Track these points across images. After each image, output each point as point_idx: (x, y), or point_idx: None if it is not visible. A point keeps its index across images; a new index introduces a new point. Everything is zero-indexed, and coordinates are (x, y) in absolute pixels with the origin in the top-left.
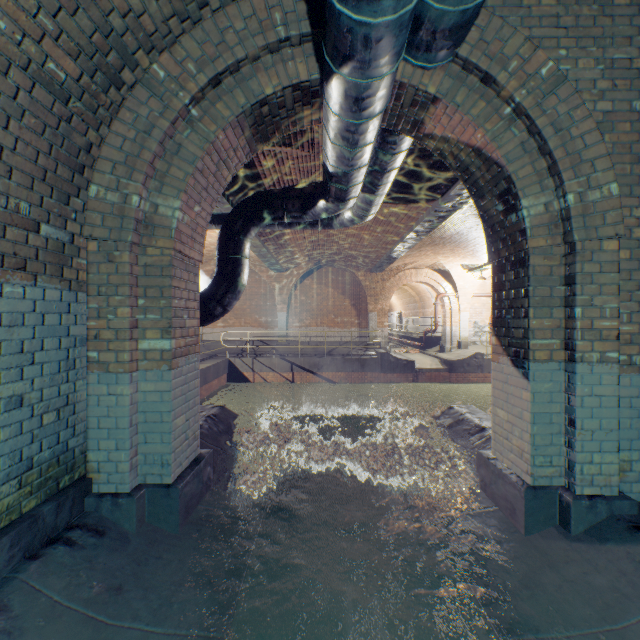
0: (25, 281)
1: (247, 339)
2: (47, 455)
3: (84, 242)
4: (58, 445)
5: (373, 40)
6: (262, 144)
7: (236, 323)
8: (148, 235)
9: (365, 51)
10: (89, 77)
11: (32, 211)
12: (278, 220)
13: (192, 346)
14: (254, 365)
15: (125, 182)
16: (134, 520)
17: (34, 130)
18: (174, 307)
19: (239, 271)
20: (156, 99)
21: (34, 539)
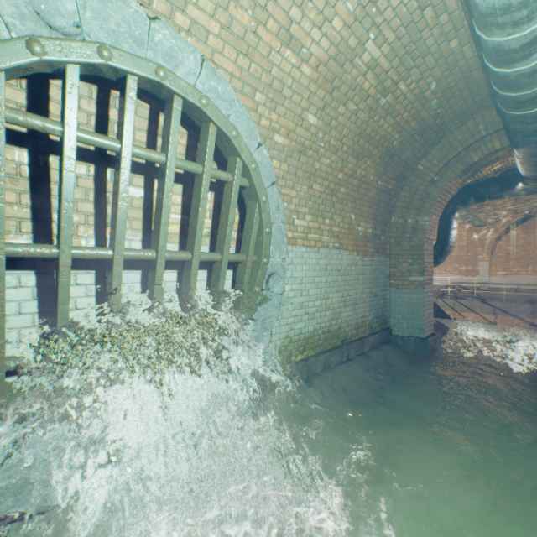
0: (377, 256)
1: (446, 284)
2: (380, 315)
3: (388, 239)
4: (382, 313)
5: (535, 143)
6: (470, 177)
7: (436, 271)
8: (413, 233)
9: (531, 145)
10: (396, 183)
11: (379, 233)
12: (479, 201)
13: (429, 280)
14: (454, 305)
15: (405, 214)
16: (409, 347)
17: (382, 207)
18: (424, 263)
19: (449, 238)
20: (418, 179)
21: (381, 339)
